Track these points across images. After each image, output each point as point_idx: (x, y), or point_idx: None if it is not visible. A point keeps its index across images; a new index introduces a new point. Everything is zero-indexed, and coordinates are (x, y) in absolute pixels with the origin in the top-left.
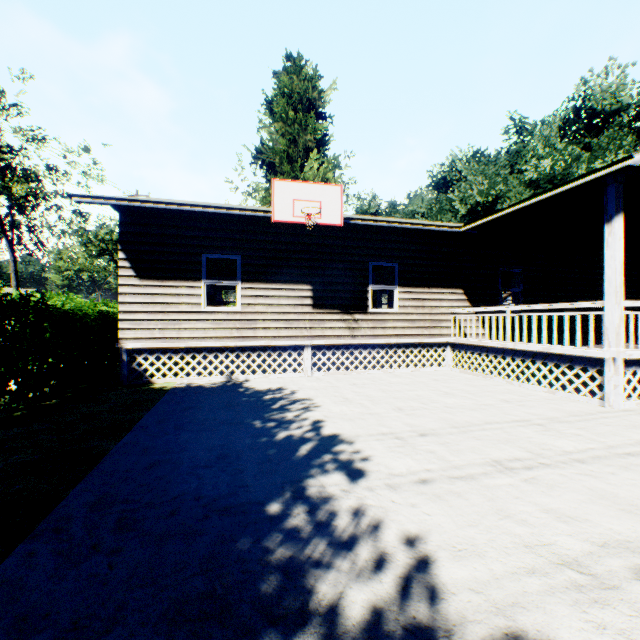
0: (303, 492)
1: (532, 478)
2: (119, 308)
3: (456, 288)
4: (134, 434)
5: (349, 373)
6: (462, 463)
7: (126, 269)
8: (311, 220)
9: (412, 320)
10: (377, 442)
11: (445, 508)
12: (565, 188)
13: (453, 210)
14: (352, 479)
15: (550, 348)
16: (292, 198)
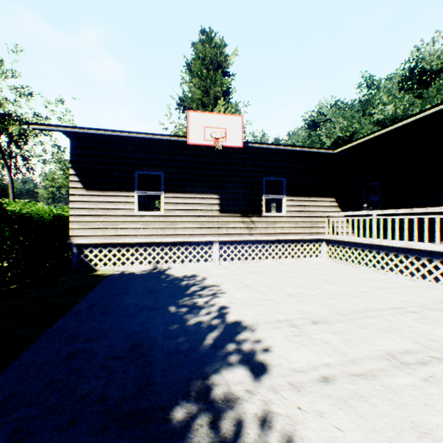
0: (207, 393)
1: (432, 377)
2: (70, 212)
3: (329, 197)
4: (66, 319)
5: (248, 262)
6: (358, 356)
7: (75, 182)
8: (218, 143)
9: (296, 222)
10: (275, 330)
11: (355, 419)
12: (428, 112)
13: (321, 143)
14: (255, 376)
15: (412, 244)
16: (203, 126)
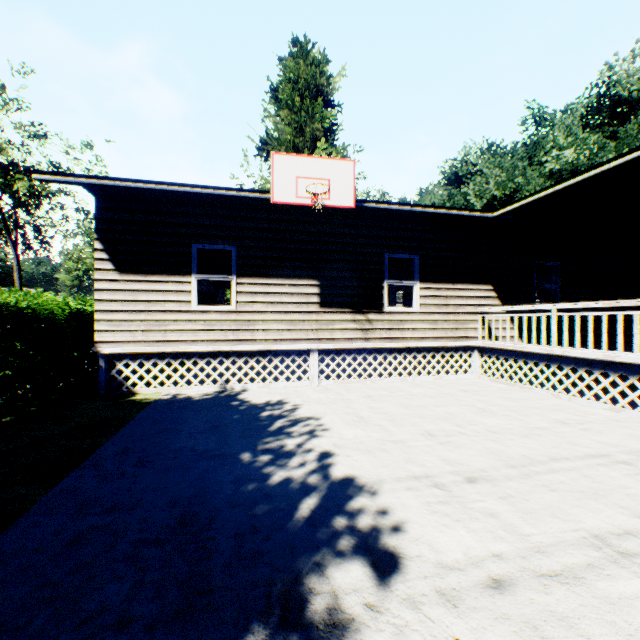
0: (301, 610)
1: None
2: (95, 307)
3: (484, 284)
4: (79, 474)
5: (362, 381)
6: (546, 541)
7: (103, 261)
8: (318, 201)
9: (434, 320)
10: (409, 493)
11: None
12: None
13: (467, 205)
14: (380, 576)
15: (615, 356)
16: (295, 175)
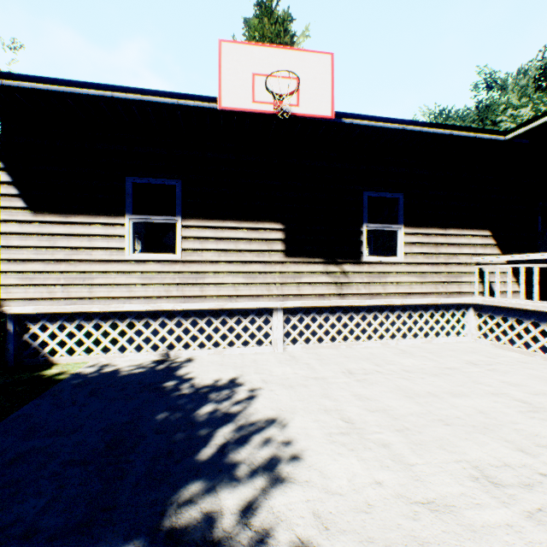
0: None
1: None
2: (1, 255)
3: (481, 229)
4: None
5: (335, 346)
6: None
7: (12, 198)
8: (282, 108)
9: (422, 272)
10: None
11: None
12: None
13: None
14: None
15: None
16: (251, 71)
